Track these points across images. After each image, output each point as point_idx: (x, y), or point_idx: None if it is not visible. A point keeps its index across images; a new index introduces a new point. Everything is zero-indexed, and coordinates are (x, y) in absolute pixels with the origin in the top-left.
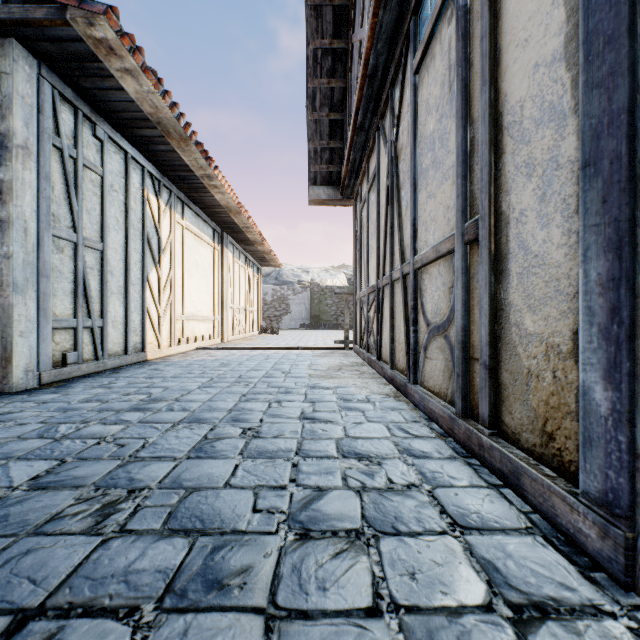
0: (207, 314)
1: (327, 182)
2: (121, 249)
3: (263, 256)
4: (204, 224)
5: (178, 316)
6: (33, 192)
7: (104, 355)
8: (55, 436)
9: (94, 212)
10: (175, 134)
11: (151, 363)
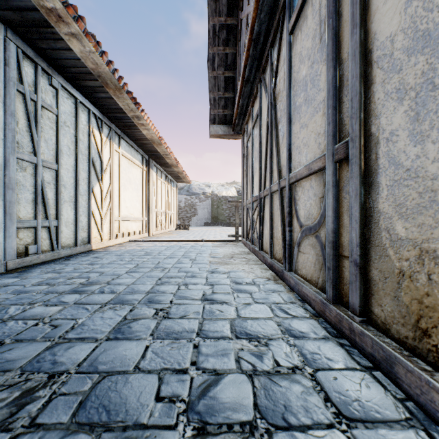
0: (137, 216)
1: (223, 122)
2: (72, 169)
3: (178, 175)
4: (135, 152)
5: (116, 218)
6: (1, 125)
7: (58, 247)
8: (3, 317)
9: (51, 141)
10: (111, 85)
11: (95, 252)
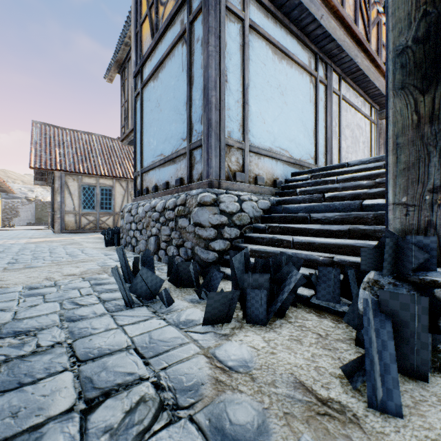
0: None
1: (41, 180)
2: None
3: (6, 190)
4: None
5: None
6: None
7: None
8: None
9: None
10: None
11: None
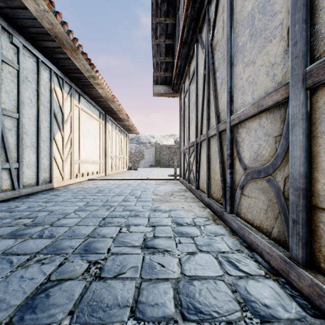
0: (95, 159)
1: (164, 82)
2: (34, 118)
3: (129, 128)
4: (93, 108)
5: (76, 161)
6: None
7: (19, 186)
8: None
9: (12, 93)
10: (68, 45)
11: (55, 190)
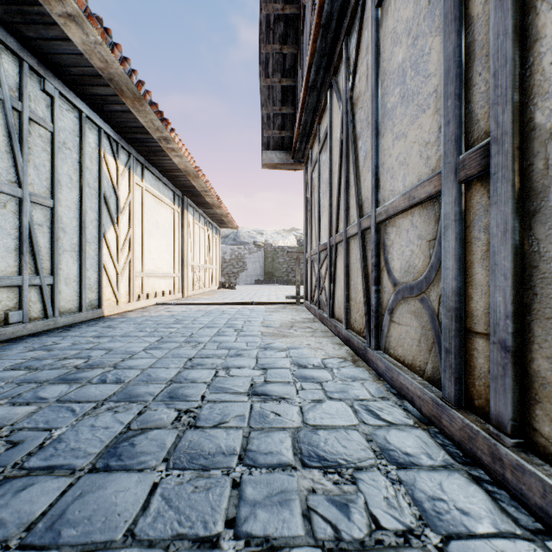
0: (167, 271)
1: (279, 147)
2: (75, 207)
3: (221, 219)
4: (164, 187)
5: (137, 273)
6: None
7: (55, 313)
8: None
9: (43, 168)
10: (128, 92)
11: (107, 319)
